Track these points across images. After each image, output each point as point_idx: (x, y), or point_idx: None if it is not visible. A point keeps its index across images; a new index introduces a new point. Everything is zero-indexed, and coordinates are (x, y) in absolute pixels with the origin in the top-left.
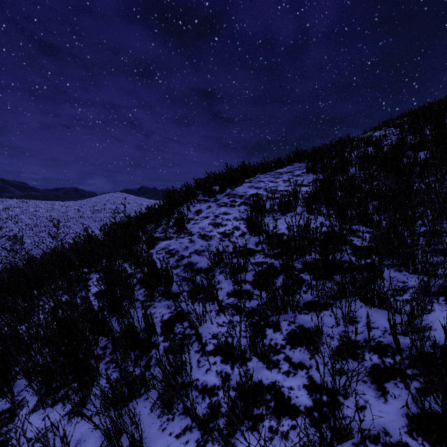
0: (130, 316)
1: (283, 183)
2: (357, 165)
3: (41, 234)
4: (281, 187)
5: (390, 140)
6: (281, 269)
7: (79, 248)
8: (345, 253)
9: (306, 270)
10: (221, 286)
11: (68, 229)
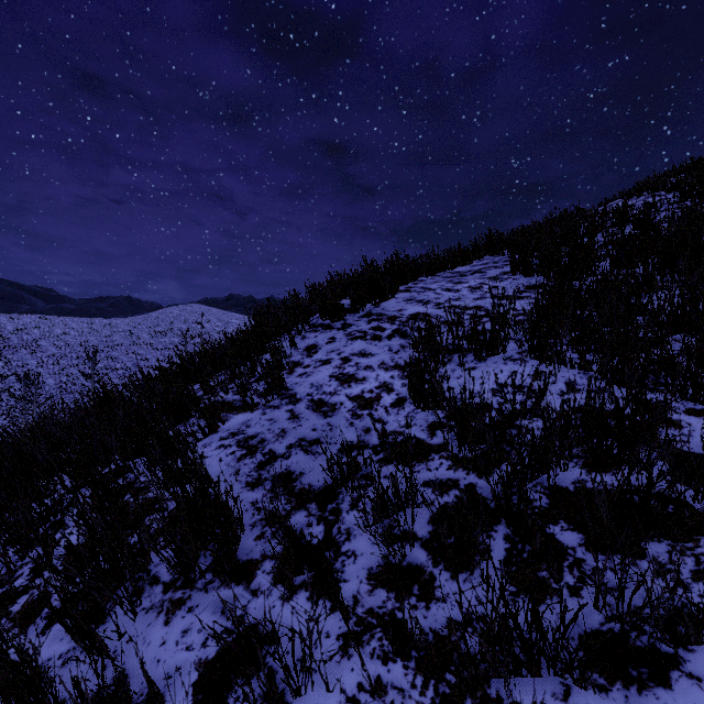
0: (115, 656)
1: (469, 292)
2: (608, 259)
3: (72, 370)
4: (467, 301)
5: (665, 212)
6: (497, 507)
7: (58, 434)
8: (654, 471)
9: (563, 515)
10: (353, 545)
11: (113, 362)
